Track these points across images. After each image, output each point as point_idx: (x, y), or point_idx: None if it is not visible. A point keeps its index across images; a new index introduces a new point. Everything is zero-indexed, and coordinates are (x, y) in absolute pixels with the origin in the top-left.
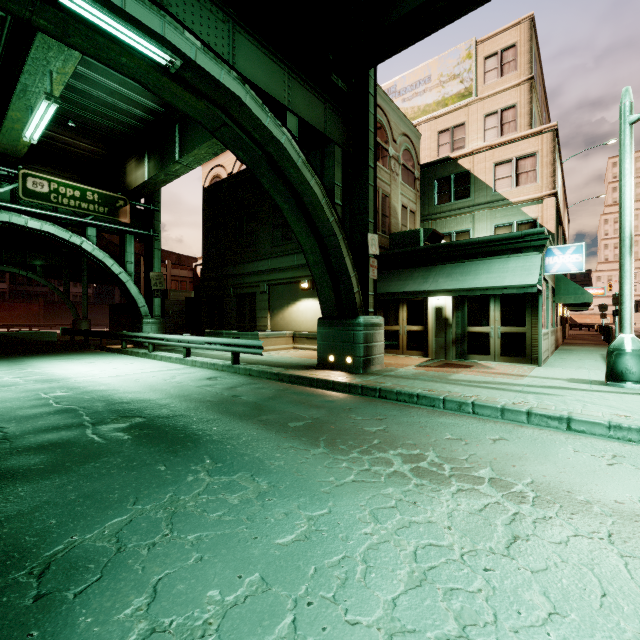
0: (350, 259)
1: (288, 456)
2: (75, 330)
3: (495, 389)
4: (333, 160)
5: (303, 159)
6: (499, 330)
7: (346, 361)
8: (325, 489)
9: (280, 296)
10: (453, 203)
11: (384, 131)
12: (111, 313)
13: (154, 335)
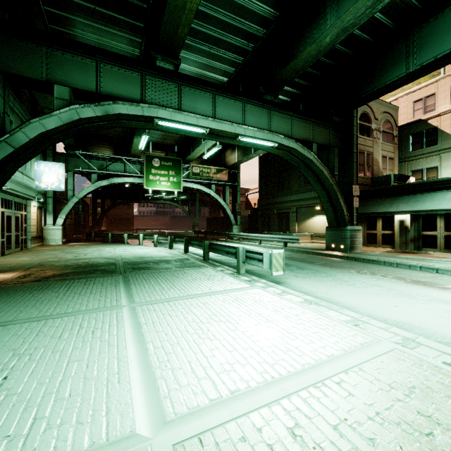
0: (342, 199)
1: (317, 268)
2: (200, 231)
3: (415, 260)
4: (333, 155)
5: (319, 161)
6: (443, 234)
7: (340, 247)
8: (328, 272)
9: (303, 214)
10: (424, 149)
11: (368, 116)
12: (207, 222)
13: (243, 234)
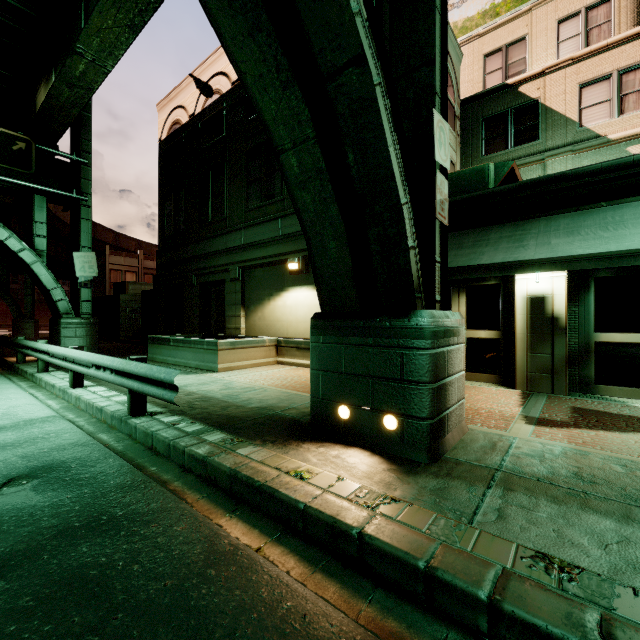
0: (396, 156)
1: None
2: None
3: None
4: None
5: None
6: None
7: (382, 424)
8: None
9: (258, 284)
10: (511, 150)
11: None
12: None
13: (40, 345)
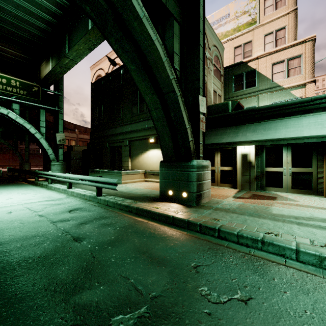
0: (186, 113)
1: None
2: (13, 169)
3: None
4: (172, 31)
5: (146, 15)
6: (290, 170)
7: (182, 195)
8: None
9: (136, 148)
10: (245, 90)
11: None
12: (43, 159)
13: (50, 173)
